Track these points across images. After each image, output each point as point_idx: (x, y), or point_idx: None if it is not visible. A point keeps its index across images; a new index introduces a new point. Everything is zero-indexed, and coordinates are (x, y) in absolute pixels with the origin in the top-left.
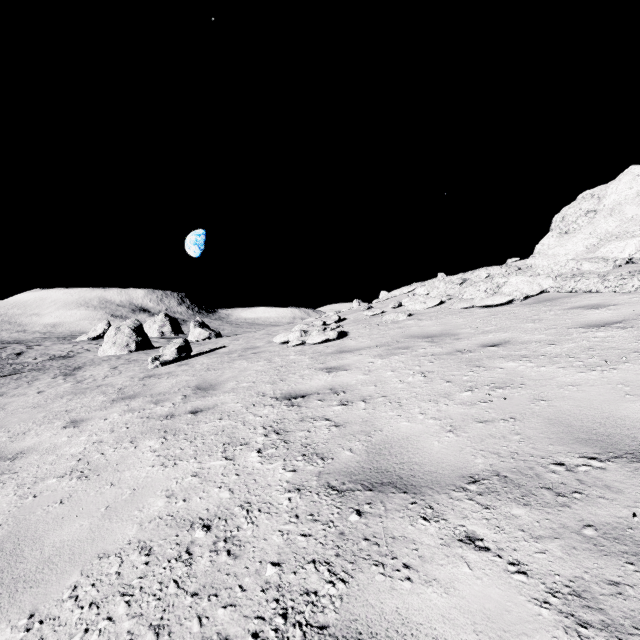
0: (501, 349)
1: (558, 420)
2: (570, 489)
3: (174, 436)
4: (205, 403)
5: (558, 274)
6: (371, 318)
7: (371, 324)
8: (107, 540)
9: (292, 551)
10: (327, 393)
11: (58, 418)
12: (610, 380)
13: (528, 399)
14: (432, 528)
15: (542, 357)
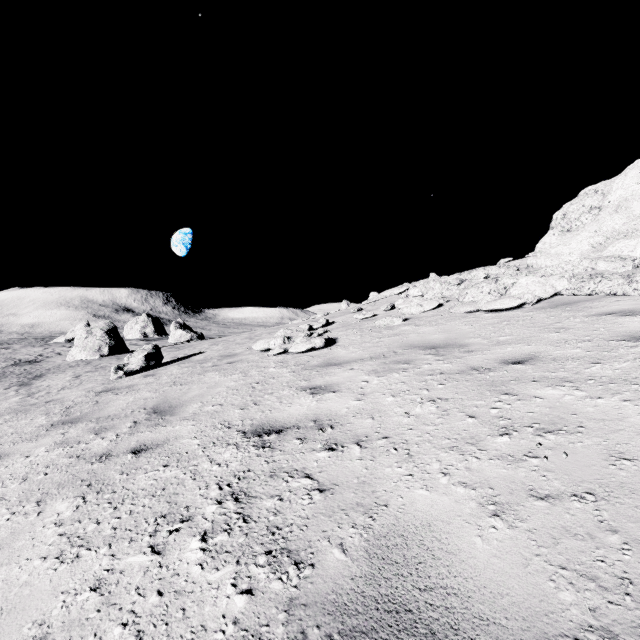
0: (530, 368)
1: None
2: None
3: (97, 495)
4: (155, 436)
5: (573, 274)
6: (362, 322)
7: (362, 329)
8: None
9: None
10: (310, 427)
11: None
12: None
13: (601, 455)
14: None
15: (591, 382)
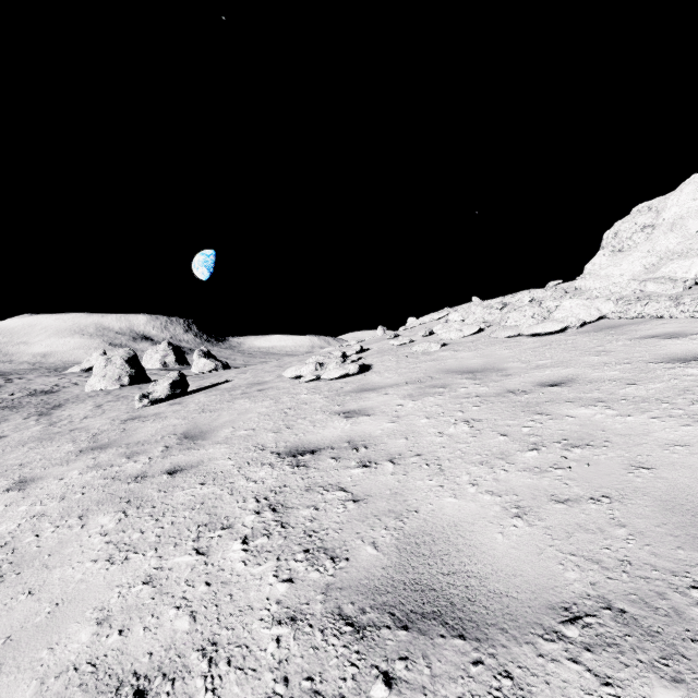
0: (566, 390)
1: (678, 503)
2: None
3: (137, 509)
4: (188, 458)
5: (619, 297)
6: (398, 348)
7: (398, 355)
8: None
9: None
10: (344, 448)
11: (6, 475)
12: None
13: (622, 465)
14: None
15: (624, 402)
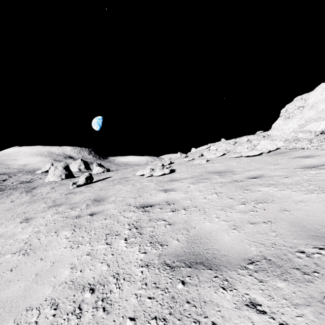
0: (258, 180)
1: (297, 223)
2: (311, 269)
3: (79, 229)
4: (98, 209)
5: (286, 139)
6: (187, 162)
7: (187, 165)
8: (33, 297)
9: (142, 309)
10: (164, 204)
11: (19, 217)
12: (323, 199)
13: (277, 210)
14: (228, 295)
15: (282, 185)
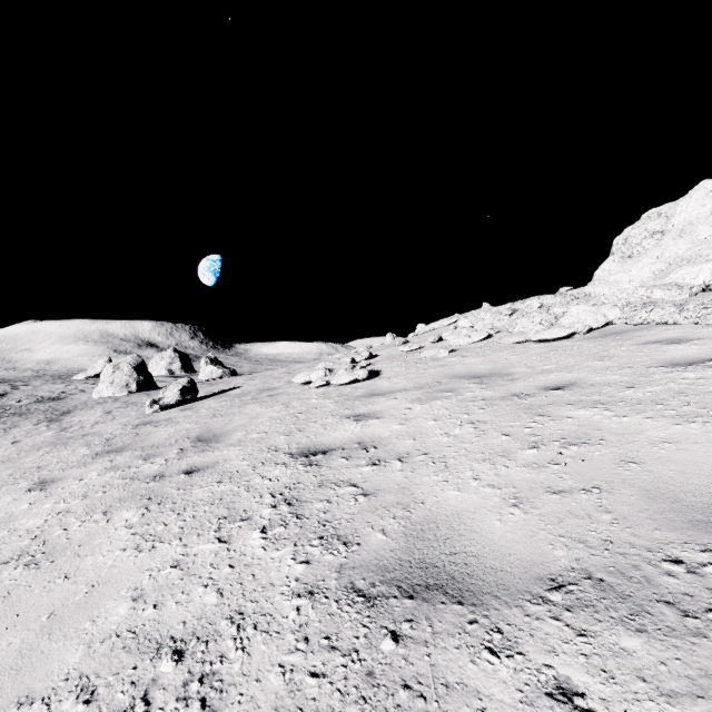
0: (568, 393)
1: (660, 492)
2: (701, 605)
3: (159, 505)
4: (204, 460)
5: (626, 303)
6: (407, 354)
7: (407, 361)
8: (37, 672)
9: (296, 705)
10: (354, 448)
11: (26, 477)
12: None
13: (613, 461)
14: (504, 669)
15: (621, 404)
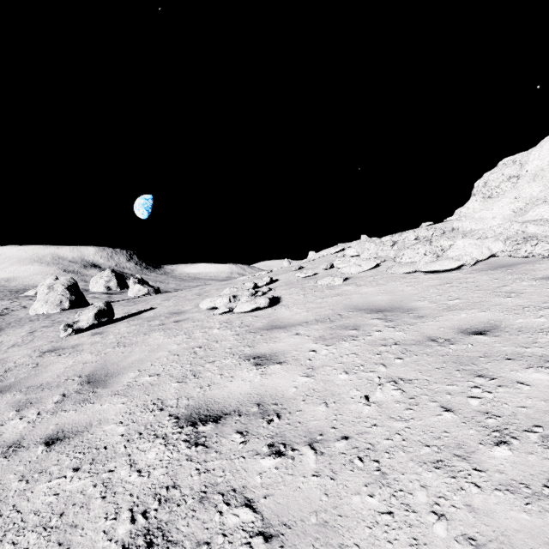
0: (496, 340)
1: None
2: None
3: None
4: (78, 418)
5: (507, 237)
6: (304, 280)
7: (305, 288)
8: None
9: None
10: (253, 414)
11: None
12: None
13: None
14: None
15: None
